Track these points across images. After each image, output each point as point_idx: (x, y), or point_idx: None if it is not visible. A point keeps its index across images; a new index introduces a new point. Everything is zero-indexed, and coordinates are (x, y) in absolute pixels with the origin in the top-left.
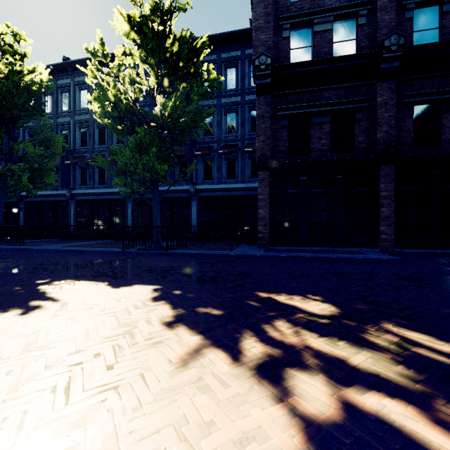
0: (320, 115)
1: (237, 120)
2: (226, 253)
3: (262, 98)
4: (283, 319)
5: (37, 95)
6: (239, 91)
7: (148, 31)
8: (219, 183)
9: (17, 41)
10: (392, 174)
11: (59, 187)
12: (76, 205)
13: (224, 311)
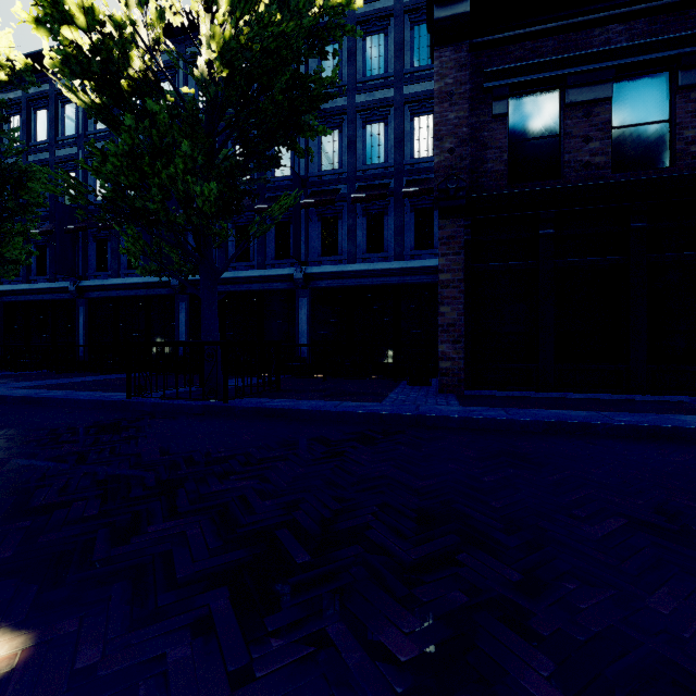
0: (589, 83)
1: (387, 136)
2: (369, 409)
3: (449, 53)
4: None
5: None
6: (391, 79)
7: None
8: (352, 261)
9: None
10: None
11: (59, 275)
12: (88, 308)
13: None
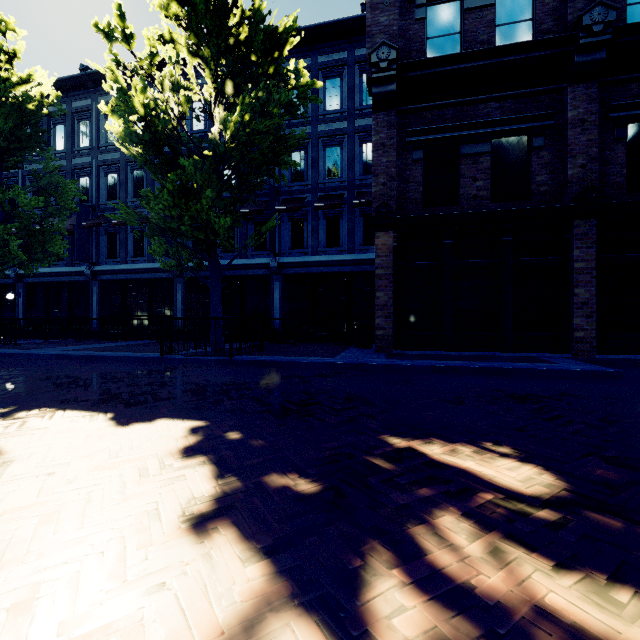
0: (476, 142)
1: (342, 158)
2: (326, 361)
3: (382, 116)
4: (453, 508)
5: (36, 119)
6: (345, 114)
7: (198, 1)
8: (315, 253)
9: (1, 31)
10: (593, 233)
11: (75, 261)
12: (100, 288)
13: (323, 483)
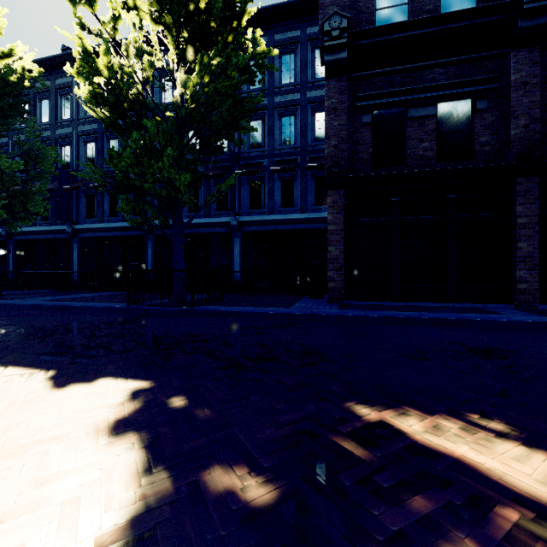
0: (422, 105)
1: (295, 126)
2: (281, 311)
3: (334, 83)
4: (471, 543)
5: (18, 90)
6: (298, 86)
7: None
8: (271, 213)
9: None
10: (536, 190)
11: (58, 221)
12: (80, 245)
13: (280, 484)
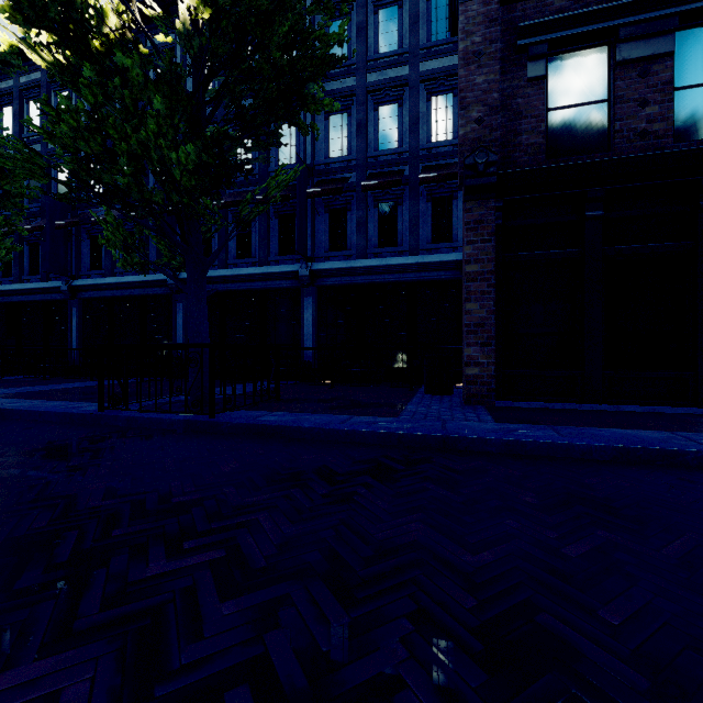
0: (646, 36)
1: (400, 119)
2: (384, 428)
3: (476, 6)
4: None
5: None
6: (405, 56)
7: None
8: (362, 256)
9: None
10: None
11: (52, 275)
12: (81, 310)
13: None
